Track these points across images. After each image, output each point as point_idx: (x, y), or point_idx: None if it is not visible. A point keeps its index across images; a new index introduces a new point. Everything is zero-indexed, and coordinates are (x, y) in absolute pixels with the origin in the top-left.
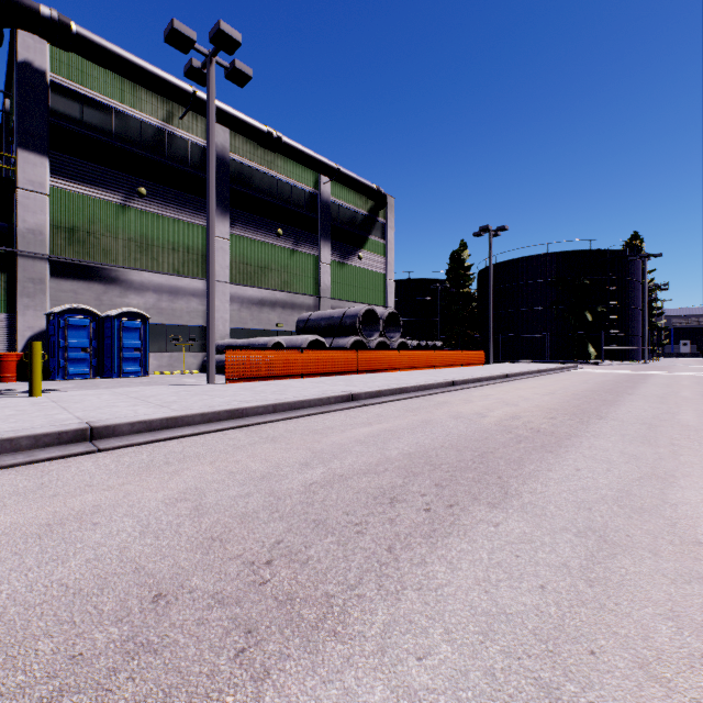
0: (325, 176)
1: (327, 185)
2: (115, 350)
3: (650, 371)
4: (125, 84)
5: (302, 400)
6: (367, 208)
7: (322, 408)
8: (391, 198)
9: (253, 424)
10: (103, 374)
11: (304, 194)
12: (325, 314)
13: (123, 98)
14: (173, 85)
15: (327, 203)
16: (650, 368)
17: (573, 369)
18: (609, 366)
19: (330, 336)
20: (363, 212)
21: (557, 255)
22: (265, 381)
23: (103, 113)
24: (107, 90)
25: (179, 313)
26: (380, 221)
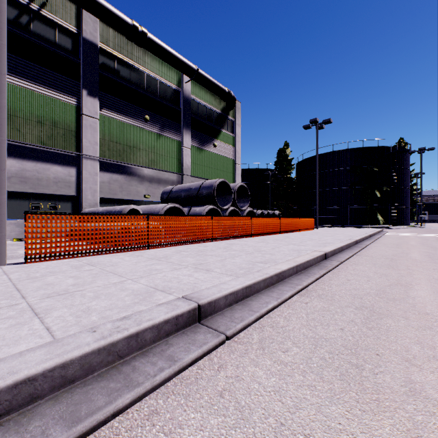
0: (186, 75)
1: (188, 84)
2: None
3: None
4: None
5: (24, 377)
6: (220, 107)
7: (102, 386)
8: (238, 102)
9: None
10: None
11: (169, 90)
12: (185, 186)
13: None
14: None
15: (188, 99)
16: (437, 231)
17: (385, 233)
18: (400, 229)
19: (188, 205)
20: (217, 110)
21: (354, 150)
22: (92, 256)
23: None
24: None
25: (45, 183)
26: (230, 119)
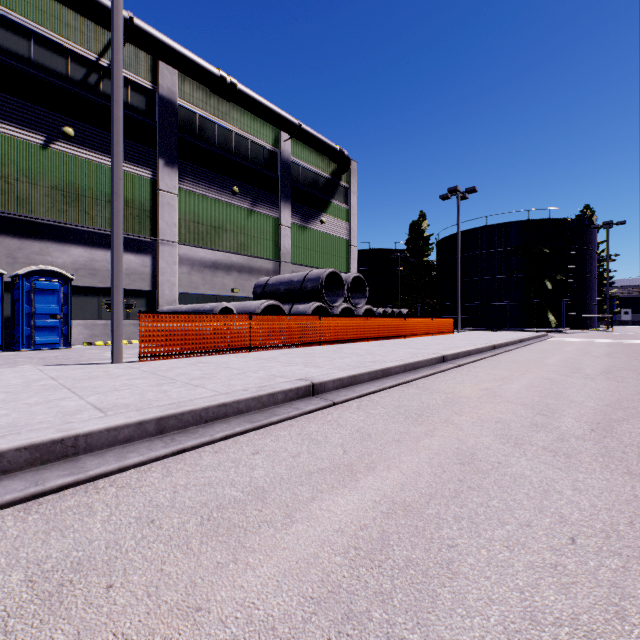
0: (285, 132)
1: (288, 143)
2: (24, 317)
3: (632, 340)
4: (47, 4)
5: (222, 403)
6: (329, 171)
7: (259, 415)
8: (354, 162)
9: (82, 480)
10: (14, 345)
11: (263, 152)
12: (284, 278)
13: (44, 20)
14: (103, 6)
15: (288, 163)
16: (623, 336)
17: (548, 338)
18: (575, 334)
19: (289, 302)
20: (325, 175)
21: (516, 224)
22: (197, 357)
23: (18, 36)
24: (22, 8)
25: None
26: (343, 185)
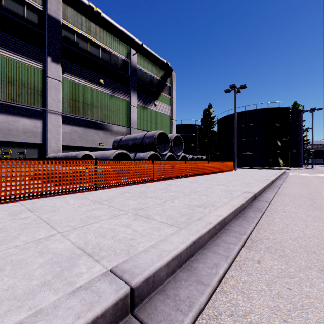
0: (133, 48)
1: (135, 56)
2: None
3: None
4: None
5: None
6: (160, 76)
7: None
8: (174, 72)
9: None
10: None
11: (119, 60)
12: (131, 136)
13: None
14: None
15: (135, 68)
16: None
17: (288, 173)
18: (297, 170)
19: (134, 152)
20: (157, 78)
21: (261, 110)
22: (39, 199)
23: None
24: None
25: (15, 132)
26: (167, 85)
